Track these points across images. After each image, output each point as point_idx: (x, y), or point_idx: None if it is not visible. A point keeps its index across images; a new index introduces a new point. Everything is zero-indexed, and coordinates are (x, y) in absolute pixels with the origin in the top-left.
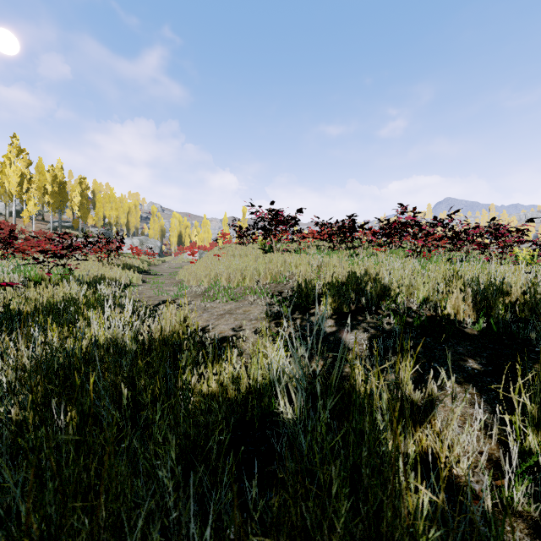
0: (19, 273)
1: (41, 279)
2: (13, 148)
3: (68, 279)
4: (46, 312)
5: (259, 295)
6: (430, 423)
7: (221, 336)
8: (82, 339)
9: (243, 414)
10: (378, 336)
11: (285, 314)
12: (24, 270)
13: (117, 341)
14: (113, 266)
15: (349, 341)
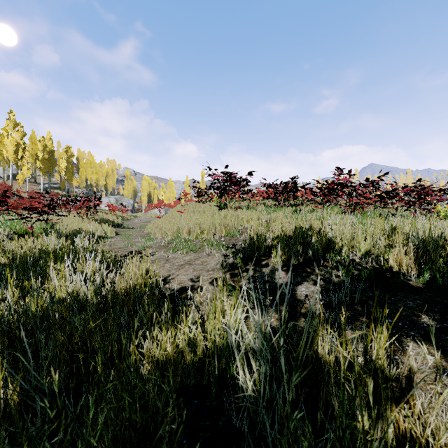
0: (6, 227)
1: (26, 232)
2: (10, 122)
3: (49, 232)
4: (23, 263)
5: (215, 247)
6: (408, 401)
7: (180, 286)
8: (38, 297)
9: (200, 378)
10: (328, 288)
11: (239, 265)
12: (11, 225)
13: (79, 295)
14: (91, 221)
15: (301, 294)
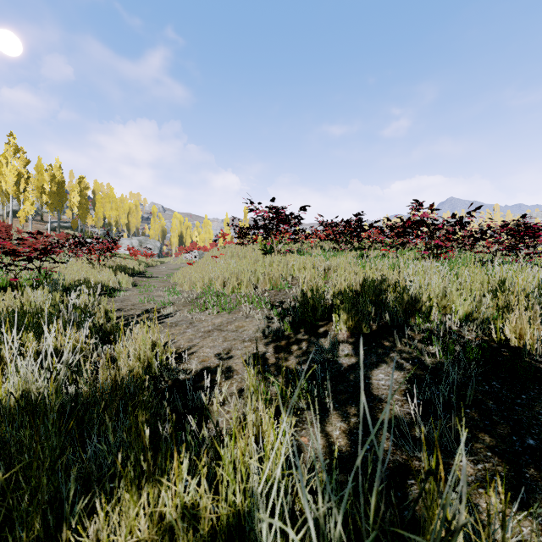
0: None
1: (9, 285)
2: (9, 147)
3: (41, 284)
4: None
5: (256, 305)
6: None
7: (202, 366)
8: None
9: None
10: (419, 375)
11: (287, 333)
12: None
13: (29, 394)
14: (104, 268)
15: (378, 384)
